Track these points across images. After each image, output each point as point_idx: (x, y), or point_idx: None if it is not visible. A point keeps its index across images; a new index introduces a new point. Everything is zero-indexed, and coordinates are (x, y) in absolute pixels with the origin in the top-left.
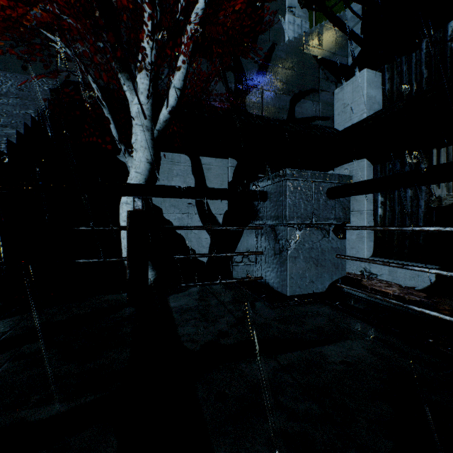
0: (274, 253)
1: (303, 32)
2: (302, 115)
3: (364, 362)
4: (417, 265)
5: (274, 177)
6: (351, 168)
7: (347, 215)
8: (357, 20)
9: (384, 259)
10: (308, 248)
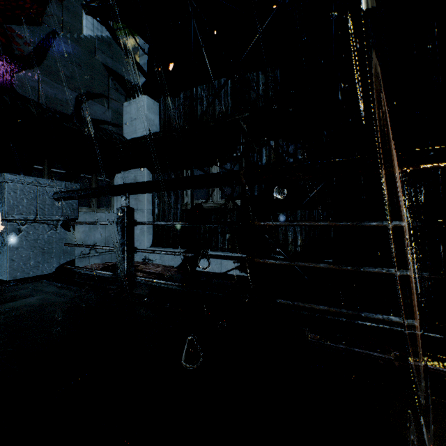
0: None
1: (95, 35)
2: (91, 116)
3: (26, 305)
4: (175, 249)
5: None
6: (136, 173)
7: (75, 213)
8: (146, 50)
9: (158, 248)
10: (34, 239)
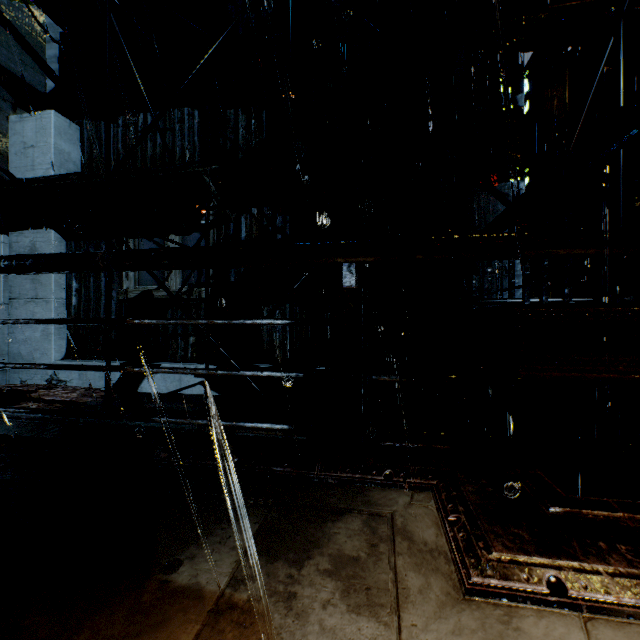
0: None
1: None
2: None
3: None
4: None
5: None
6: (35, 237)
7: None
8: (59, 34)
9: (77, 360)
10: None
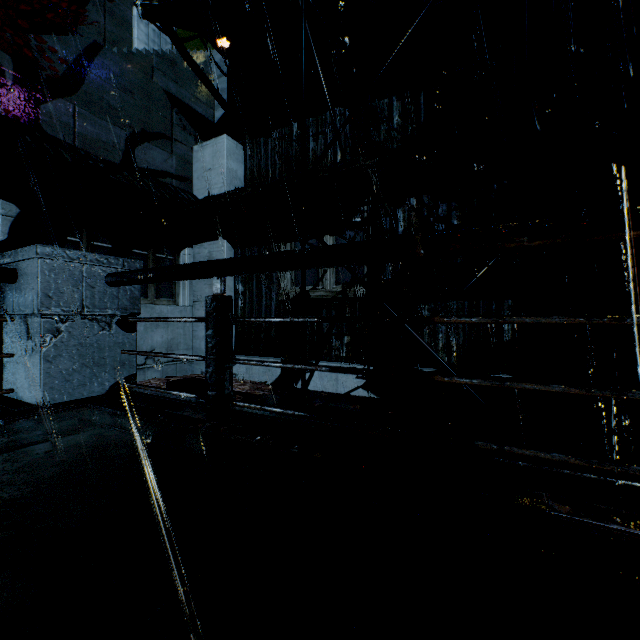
0: (28, 353)
1: (152, 49)
2: (147, 165)
3: (76, 446)
4: (269, 359)
5: (24, 251)
6: (212, 248)
7: (137, 306)
8: (224, 70)
9: (244, 356)
10: (79, 344)
